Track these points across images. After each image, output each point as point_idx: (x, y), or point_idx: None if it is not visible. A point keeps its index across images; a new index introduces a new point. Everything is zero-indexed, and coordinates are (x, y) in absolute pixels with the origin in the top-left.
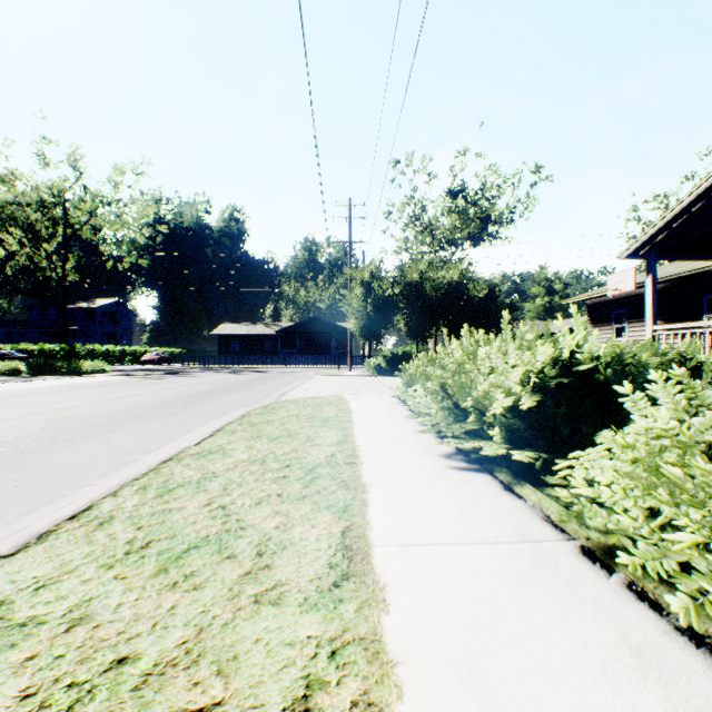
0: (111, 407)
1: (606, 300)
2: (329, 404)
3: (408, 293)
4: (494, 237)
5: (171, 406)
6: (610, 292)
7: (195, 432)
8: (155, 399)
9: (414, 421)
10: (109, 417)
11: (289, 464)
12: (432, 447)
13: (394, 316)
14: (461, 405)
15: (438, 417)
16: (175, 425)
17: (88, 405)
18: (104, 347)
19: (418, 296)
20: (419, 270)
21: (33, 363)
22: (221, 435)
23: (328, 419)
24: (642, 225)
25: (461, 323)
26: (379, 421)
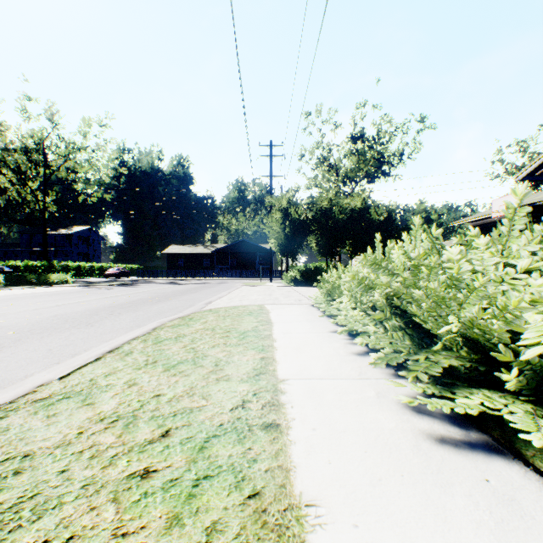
0: (35, 317)
1: (488, 222)
2: (250, 314)
3: (319, 217)
4: (387, 174)
5: (94, 316)
6: (495, 213)
7: (92, 349)
8: (86, 308)
9: (342, 336)
10: (19, 329)
11: (169, 429)
12: (384, 385)
13: (307, 236)
14: (412, 323)
15: (383, 338)
16: (78, 339)
17: (16, 314)
18: (76, 264)
19: (328, 220)
20: (329, 198)
21: (10, 275)
22: (109, 359)
23: (246, 334)
24: (505, 165)
25: (363, 242)
26: (303, 336)
